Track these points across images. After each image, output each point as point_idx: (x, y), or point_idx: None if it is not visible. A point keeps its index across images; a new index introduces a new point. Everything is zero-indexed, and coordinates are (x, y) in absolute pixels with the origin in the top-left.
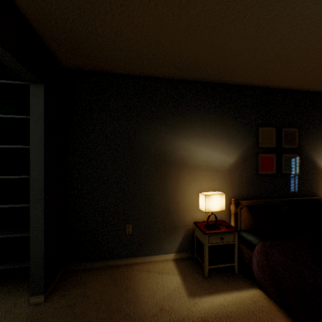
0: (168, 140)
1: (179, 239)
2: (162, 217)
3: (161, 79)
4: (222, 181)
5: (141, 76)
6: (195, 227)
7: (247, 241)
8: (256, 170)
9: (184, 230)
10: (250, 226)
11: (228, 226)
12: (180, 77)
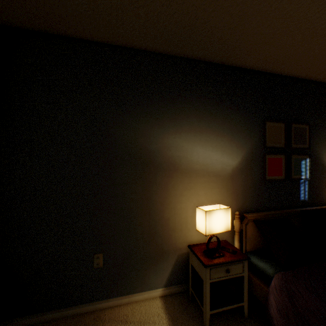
0: (154, 135)
1: (168, 268)
2: (146, 240)
3: (144, 52)
4: (223, 190)
5: (116, 45)
6: (190, 253)
7: (257, 269)
8: (263, 175)
9: (176, 256)
10: (257, 245)
11: (234, 251)
12: (171, 51)
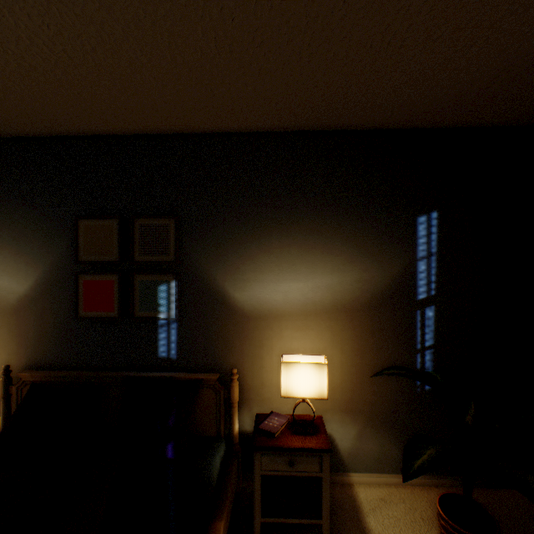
0: None
1: None
2: None
3: None
4: (3, 330)
5: None
6: None
7: None
8: (76, 308)
9: None
10: None
11: None
12: None
